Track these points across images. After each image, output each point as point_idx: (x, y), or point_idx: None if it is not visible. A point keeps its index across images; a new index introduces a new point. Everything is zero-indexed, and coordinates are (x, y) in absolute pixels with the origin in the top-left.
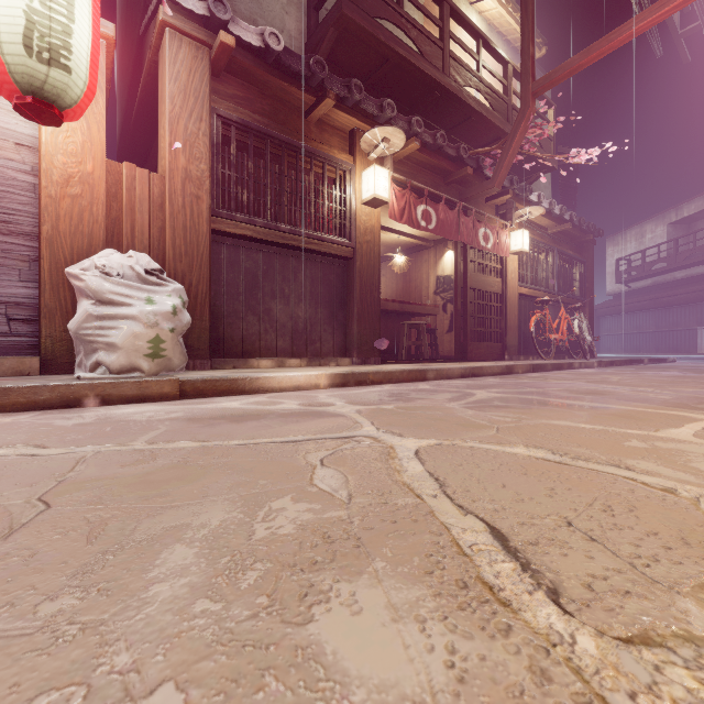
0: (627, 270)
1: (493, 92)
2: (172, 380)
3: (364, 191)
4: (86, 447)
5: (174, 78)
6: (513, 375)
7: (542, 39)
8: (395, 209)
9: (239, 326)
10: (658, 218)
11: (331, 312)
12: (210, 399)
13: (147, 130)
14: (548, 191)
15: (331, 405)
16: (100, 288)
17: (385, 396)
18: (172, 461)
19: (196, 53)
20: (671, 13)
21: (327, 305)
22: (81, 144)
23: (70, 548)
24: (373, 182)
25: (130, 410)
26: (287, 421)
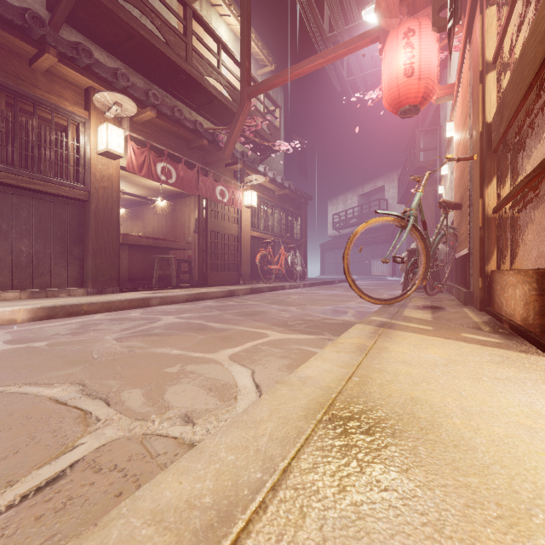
0: (338, 221)
1: (232, 87)
2: None
3: (99, 144)
4: None
5: None
6: (232, 297)
7: (273, 58)
8: (134, 163)
9: None
10: (354, 191)
11: (65, 248)
12: None
13: None
14: (281, 165)
15: None
16: None
17: (69, 329)
18: None
19: None
20: (320, 67)
21: (59, 241)
22: None
23: None
24: (106, 137)
25: None
26: None
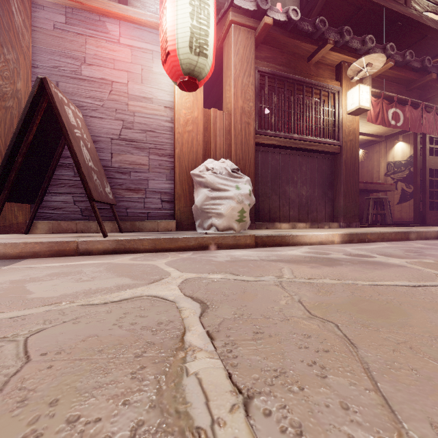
0: None
1: None
2: (251, 235)
3: (349, 105)
4: (263, 277)
5: (236, 53)
6: None
7: None
8: (371, 114)
9: (267, 202)
10: None
11: (323, 191)
12: (273, 248)
13: (206, 91)
14: None
15: (373, 257)
16: (213, 181)
17: (403, 252)
18: (348, 294)
19: (247, 35)
20: None
21: (320, 186)
22: (192, 102)
23: (435, 368)
24: (358, 96)
25: (239, 253)
26: (368, 268)
